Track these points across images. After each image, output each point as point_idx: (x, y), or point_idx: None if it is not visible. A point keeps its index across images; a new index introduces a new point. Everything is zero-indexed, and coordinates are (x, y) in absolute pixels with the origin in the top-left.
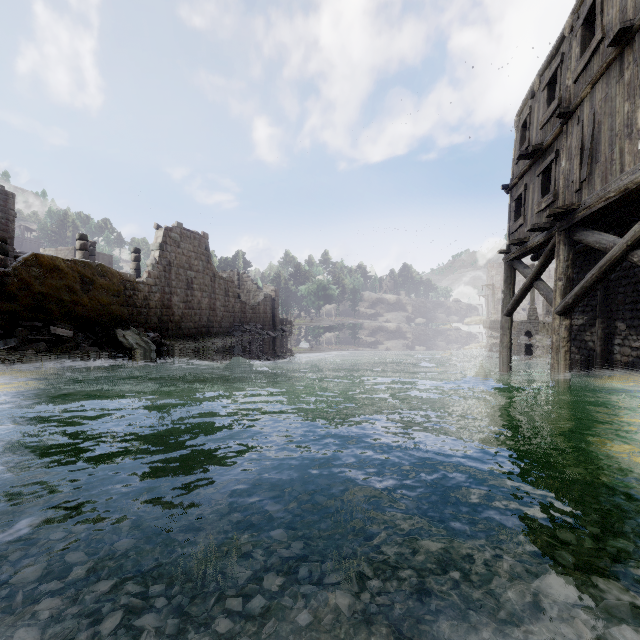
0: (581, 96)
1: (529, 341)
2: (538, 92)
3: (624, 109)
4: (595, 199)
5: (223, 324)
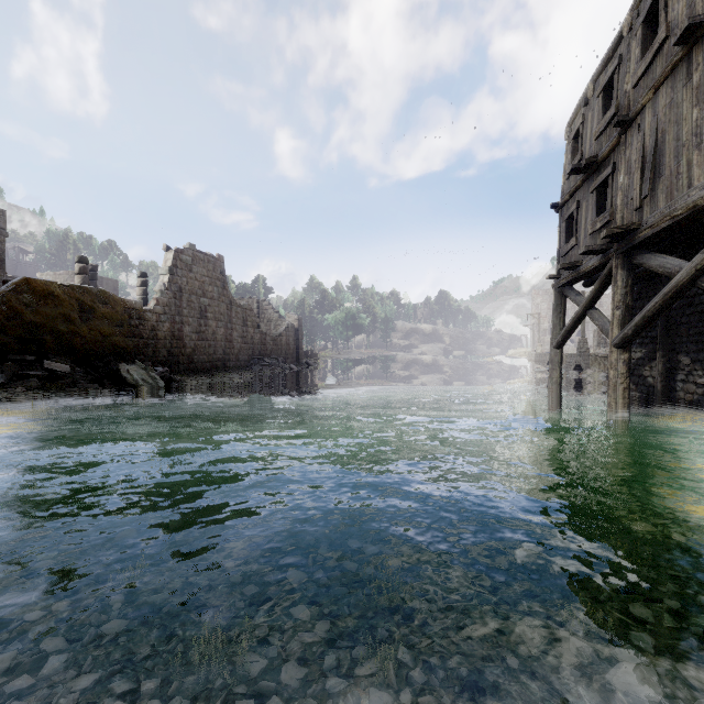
0: (642, 102)
1: (579, 376)
2: (592, 99)
3: (692, 116)
4: (659, 218)
5: (241, 357)
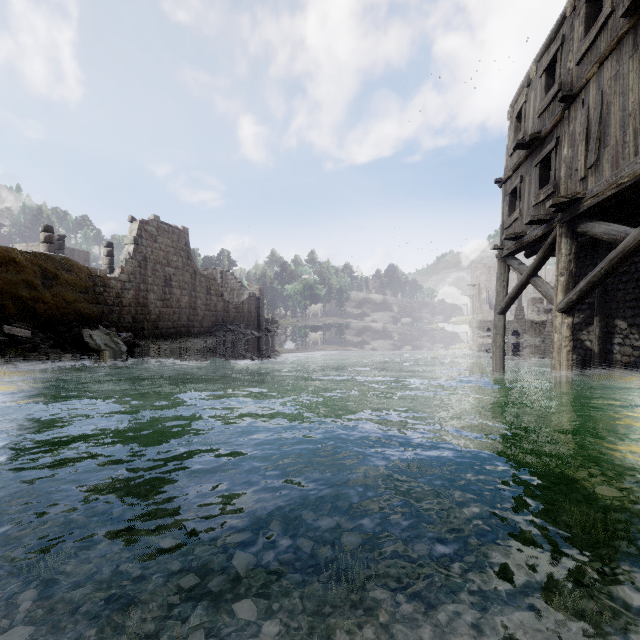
0: (586, 77)
1: (518, 340)
2: (535, 79)
3: (639, 86)
4: (604, 186)
5: (204, 323)
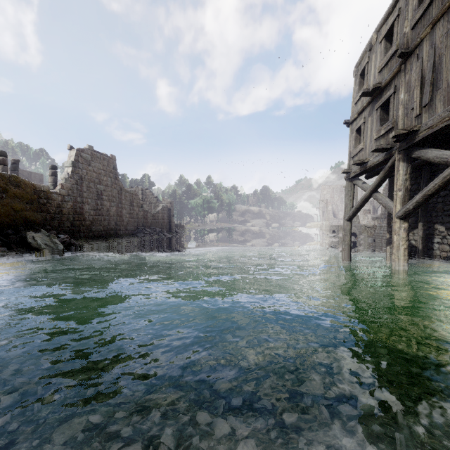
0: (421, 36)
1: (356, 239)
2: (375, 45)
3: None
4: (438, 120)
5: (128, 227)
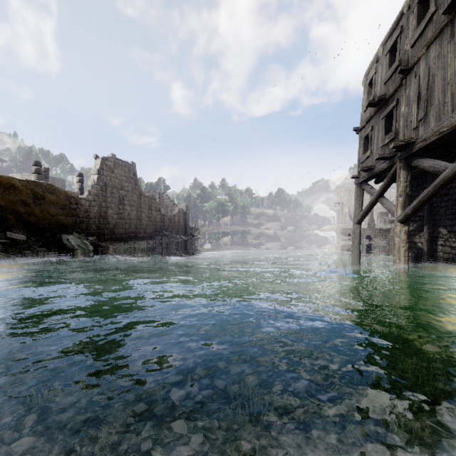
0: (418, 56)
1: (370, 242)
2: (381, 57)
3: (455, 63)
4: (430, 133)
5: (147, 230)
